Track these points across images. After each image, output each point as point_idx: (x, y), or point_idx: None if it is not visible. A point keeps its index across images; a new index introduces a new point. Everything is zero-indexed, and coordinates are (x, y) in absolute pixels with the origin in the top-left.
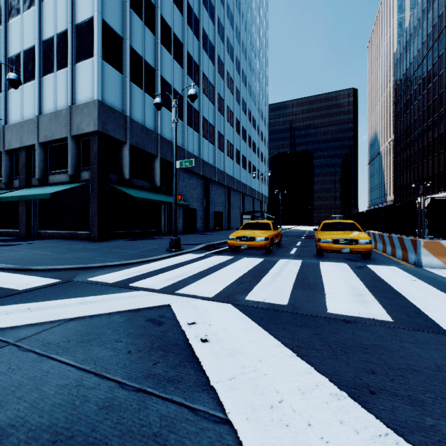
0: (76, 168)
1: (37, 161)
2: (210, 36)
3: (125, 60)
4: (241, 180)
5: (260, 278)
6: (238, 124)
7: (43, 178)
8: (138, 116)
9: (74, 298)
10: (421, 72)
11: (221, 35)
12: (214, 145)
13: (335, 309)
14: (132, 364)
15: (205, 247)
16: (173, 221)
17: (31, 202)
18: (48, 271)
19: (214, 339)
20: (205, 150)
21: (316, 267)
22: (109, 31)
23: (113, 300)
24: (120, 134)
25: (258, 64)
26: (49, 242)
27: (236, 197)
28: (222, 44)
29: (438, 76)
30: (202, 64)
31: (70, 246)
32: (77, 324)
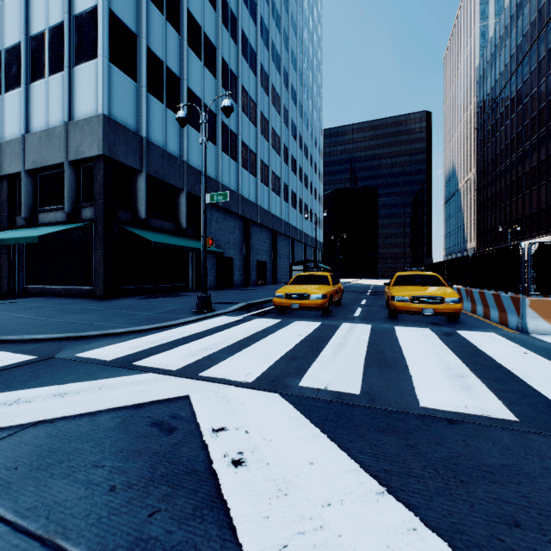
0: (74, 203)
1: (23, 194)
2: (250, 40)
3: (141, 64)
4: (290, 221)
5: (319, 351)
6: (286, 152)
7: (31, 217)
8: (157, 137)
9: (48, 387)
10: (509, 91)
11: (265, 39)
12: (256, 177)
13: (430, 400)
14: (111, 515)
15: (244, 306)
16: (202, 274)
17: (16, 248)
18: (23, 343)
19: (253, 459)
20: (244, 183)
21: (390, 334)
22: (118, 25)
23: (106, 390)
24: (133, 160)
25: (311, 78)
26: (38, 300)
27: (284, 243)
28: (266, 50)
29: (530, 96)
30: (241, 74)
31: (64, 306)
32: (40, 433)
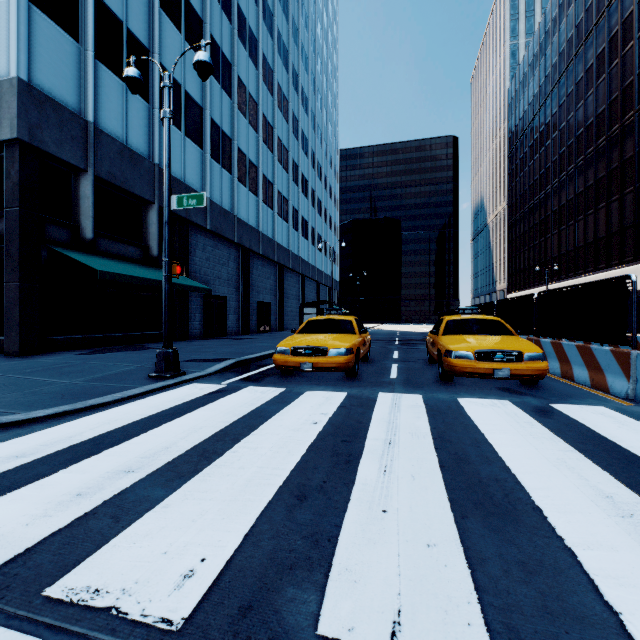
0: None
1: None
2: (250, 21)
3: (85, 17)
4: (300, 254)
5: (352, 466)
6: (296, 169)
7: None
8: (113, 125)
9: None
10: (543, 115)
11: (268, 24)
12: (257, 196)
13: None
14: None
15: (232, 365)
16: (164, 318)
17: None
18: None
19: None
20: (242, 202)
21: (459, 414)
22: None
23: None
24: (72, 154)
25: (325, 84)
26: None
27: (293, 281)
28: (270, 39)
29: (567, 121)
30: (237, 62)
31: None
32: None
